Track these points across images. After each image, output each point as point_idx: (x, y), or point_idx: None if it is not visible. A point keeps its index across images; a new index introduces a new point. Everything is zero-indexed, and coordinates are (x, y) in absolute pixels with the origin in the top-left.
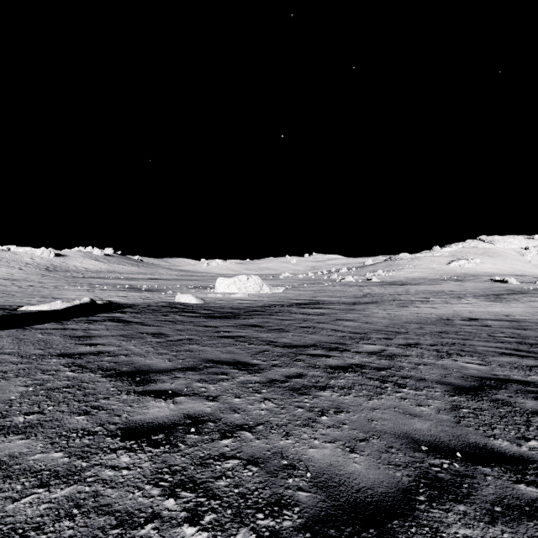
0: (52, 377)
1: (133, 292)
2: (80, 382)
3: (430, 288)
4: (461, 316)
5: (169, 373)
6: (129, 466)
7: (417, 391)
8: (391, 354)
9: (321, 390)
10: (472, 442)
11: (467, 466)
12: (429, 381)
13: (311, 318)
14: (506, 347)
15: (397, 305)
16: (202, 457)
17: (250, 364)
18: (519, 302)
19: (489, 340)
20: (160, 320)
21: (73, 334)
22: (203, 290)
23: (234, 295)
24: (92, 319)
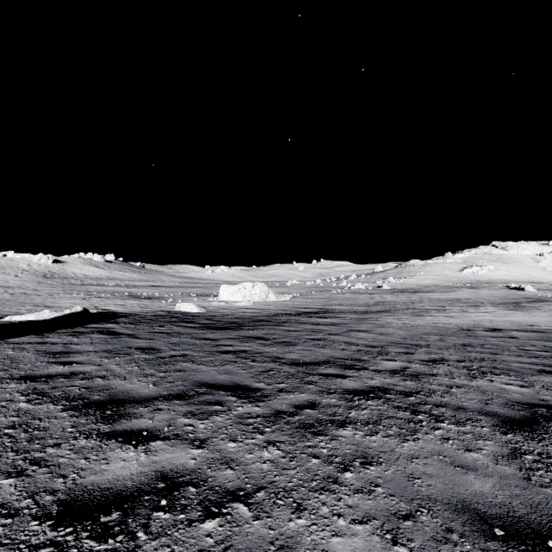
0: None
1: (131, 301)
2: (31, 418)
3: (444, 296)
4: (483, 326)
5: (150, 403)
6: None
7: (459, 426)
8: (415, 373)
9: (340, 427)
10: None
11: None
12: (469, 410)
13: (321, 328)
14: (543, 363)
15: (411, 314)
16: None
17: (251, 389)
18: (540, 310)
19: (521, 354)
20: (154, 332)
21: (50, 349)
22: (205, 298)
23: (238, 303)
24: (78, 330)
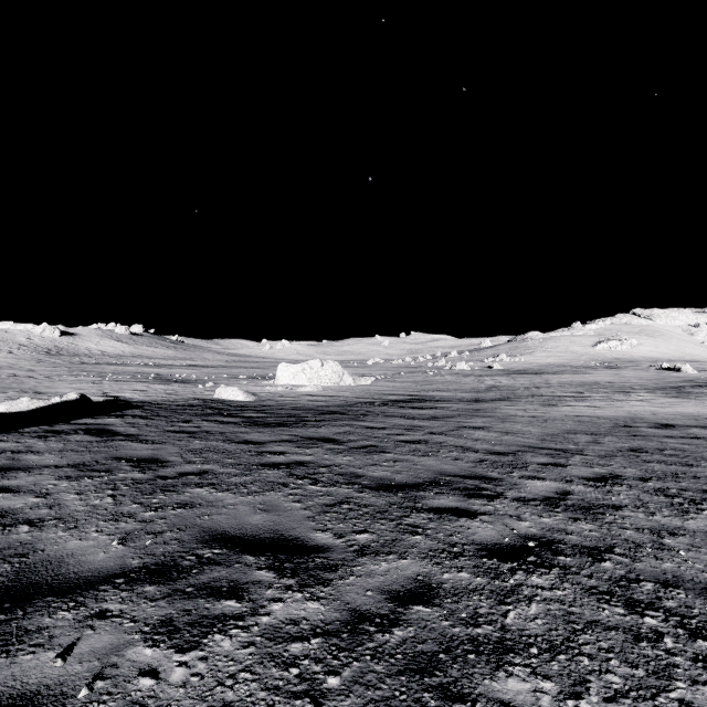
0: None
1: (157, 385)
2: None
3: (578, 379)
4: (646, 421)
5: (89, 595)
6: None
7: None
8: (585, 503)
9: (498, 666)
10: None
11: None
12: None
13: (418, 424)
14: None
15: (540, 403)
16: None
17: (306, 547)
18: None
19: None
20: (171, 431)
21: None
22: (258, 381)
23: (301, 388)
24: (56, 428)
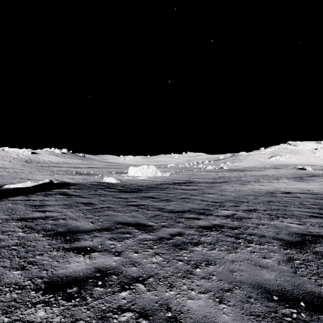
0: (7, 236)
1: (77, 176)
2: (26, 240)
3: (259, 173)
4: (280, 191)
5: (90, 233)
6: (42, 322)
7: (261, 245)
8: (239, 217)
9: (195, 246)
10: (309, 291)
11: (311, 315)
12: (267, 237)
13: (187, 192)
14: (312, 212)
15: (239, 184)
16: (103, 310)
17: (146, 225)
18: (314, 181)
19: (300, 206)
20: (91, 194)
21: (32, 203)
22: (120, 174)
23: (139, 177)
24: (48, 193)
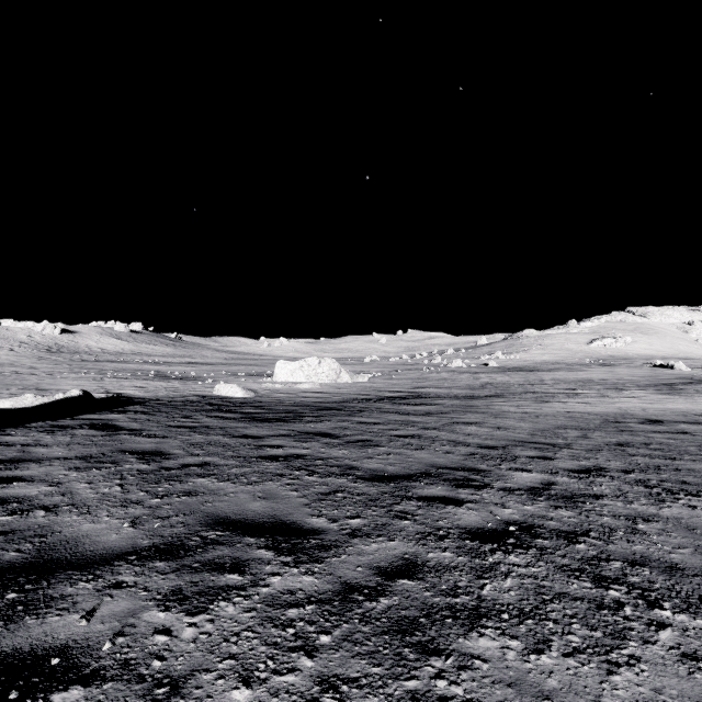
0: None
1: (157, 382)
2: None
3: (572, 376)
4: (635, 416)
5: (105, 570)
6: None
7: (697, 617)
8: (568, 493)
9: (471, 628)
10: None
11: None
12: (691, 573)
13: (412, 420)
14: None
15: (533, 400)
16: None
17: (302, 530)
18: None
19: None
20: (172, 426)
21: None
22: (257, 378)
23: (299, 385)
24: (62, 423)
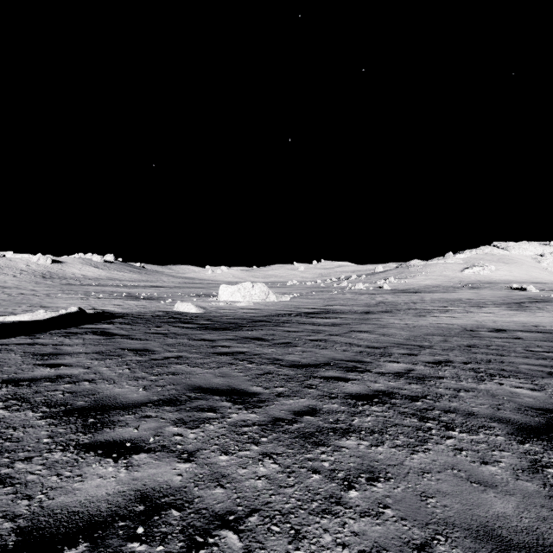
0: None
1: (129, 301)
2: (5, 427)
3: (446, 296)
4: (487, 327)
5: (137, 410)
6: None
7: (472, 435)
8: (421, 375)
9: (343, 436)
10: None
11: None
12: (480, 416)
13: (322, 329)
14: (552, 365)
15: (413, 314)
16: None
17: (248, 393)
18: (544, 311)
19: (528, 355)
20: (150, 333)
21: (39, 350)
22: (205, 298)
23: (237, 303)
24: (72, 331)
